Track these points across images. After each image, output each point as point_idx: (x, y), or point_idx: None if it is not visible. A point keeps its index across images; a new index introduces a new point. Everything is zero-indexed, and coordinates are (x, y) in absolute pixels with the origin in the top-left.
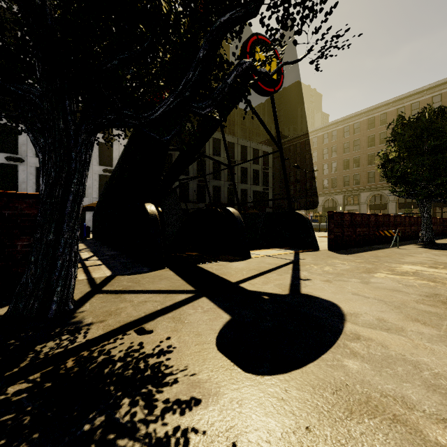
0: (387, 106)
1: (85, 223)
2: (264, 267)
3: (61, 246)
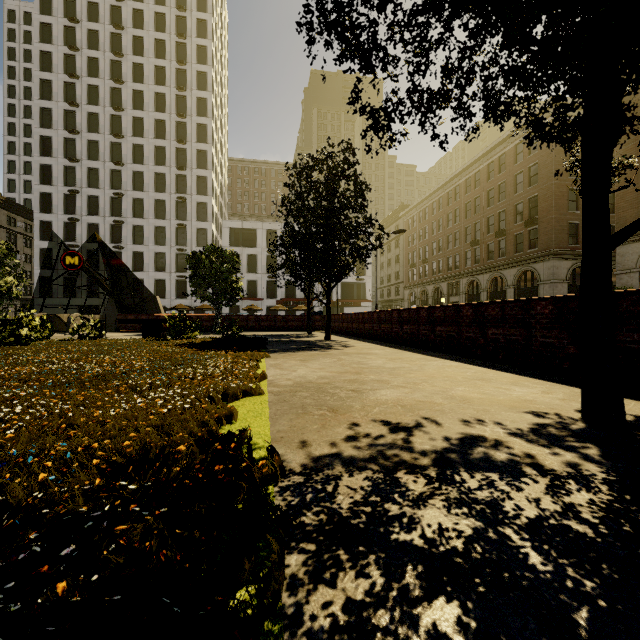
0: (479, 162)
1: None
2: None
3: None
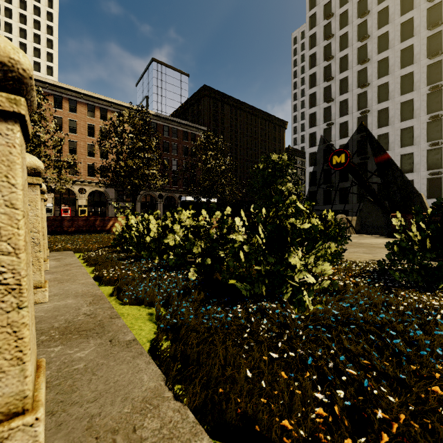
0: None
1: None
2: None
3: None
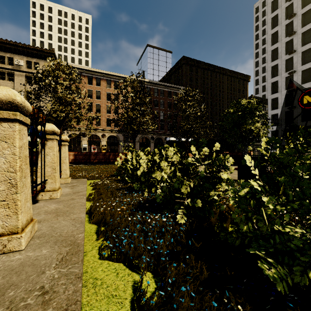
0: None
1: None
2: None
3: None
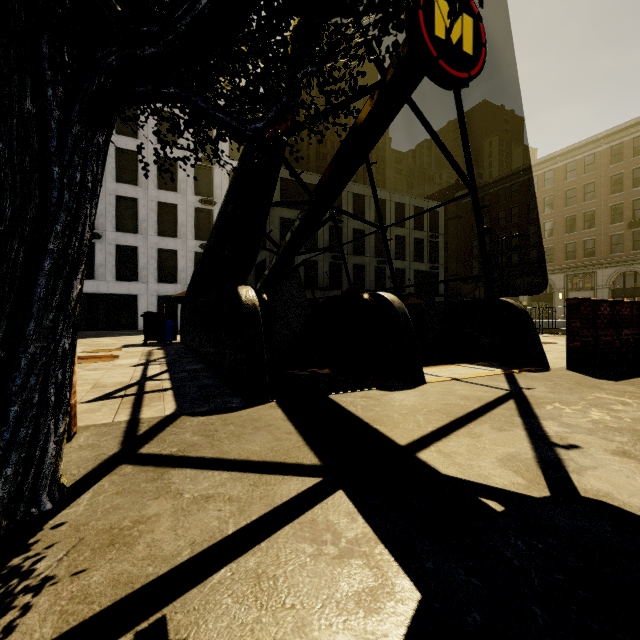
0: None
1: (177, 319)
2: (457, 407)
3: (20, 373)
